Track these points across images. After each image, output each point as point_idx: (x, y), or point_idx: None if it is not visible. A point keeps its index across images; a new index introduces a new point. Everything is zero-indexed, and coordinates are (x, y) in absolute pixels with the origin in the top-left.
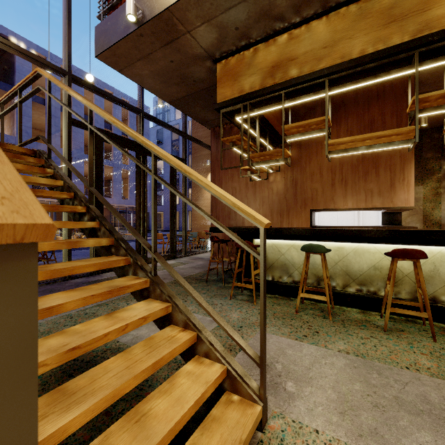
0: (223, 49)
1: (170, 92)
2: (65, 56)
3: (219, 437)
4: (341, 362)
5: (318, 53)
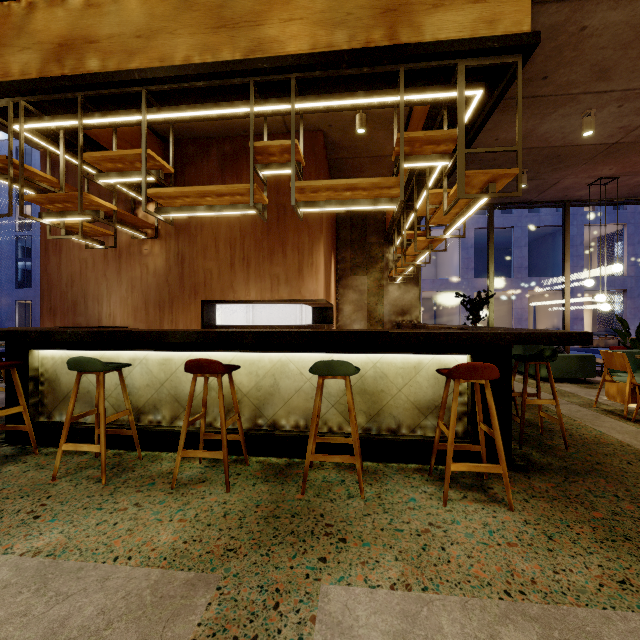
0: None
1: None
2: None
3: None
4: None
5: (130, 43)
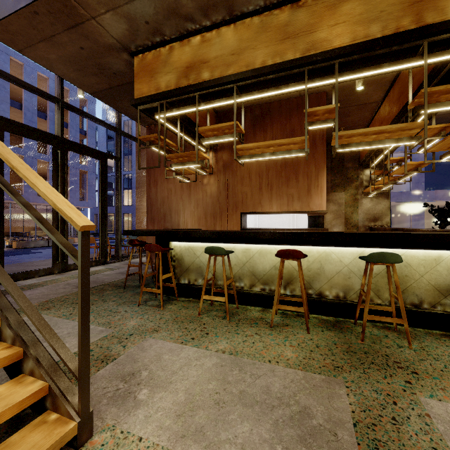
0: (138, 42)
1: (88, 82)
2: None
3: None
4: (212, 362)
5: (227, 59)
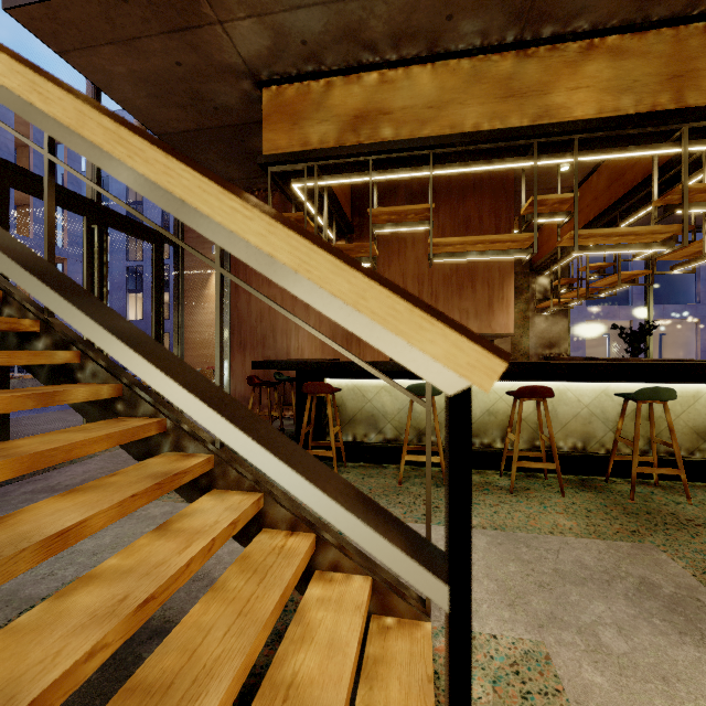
0: (276, 67)
1: (164, 116)
2: None
3: (398, 684)
4: (483, 541)
5: (422, 114)
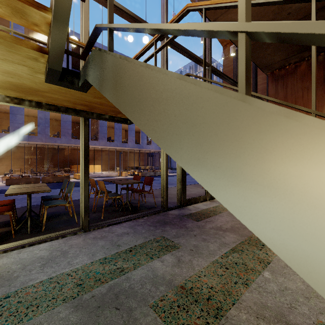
0: None
1: None
2: (164, 22)
3: None
4: None
5: None
